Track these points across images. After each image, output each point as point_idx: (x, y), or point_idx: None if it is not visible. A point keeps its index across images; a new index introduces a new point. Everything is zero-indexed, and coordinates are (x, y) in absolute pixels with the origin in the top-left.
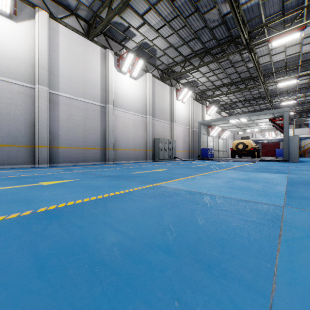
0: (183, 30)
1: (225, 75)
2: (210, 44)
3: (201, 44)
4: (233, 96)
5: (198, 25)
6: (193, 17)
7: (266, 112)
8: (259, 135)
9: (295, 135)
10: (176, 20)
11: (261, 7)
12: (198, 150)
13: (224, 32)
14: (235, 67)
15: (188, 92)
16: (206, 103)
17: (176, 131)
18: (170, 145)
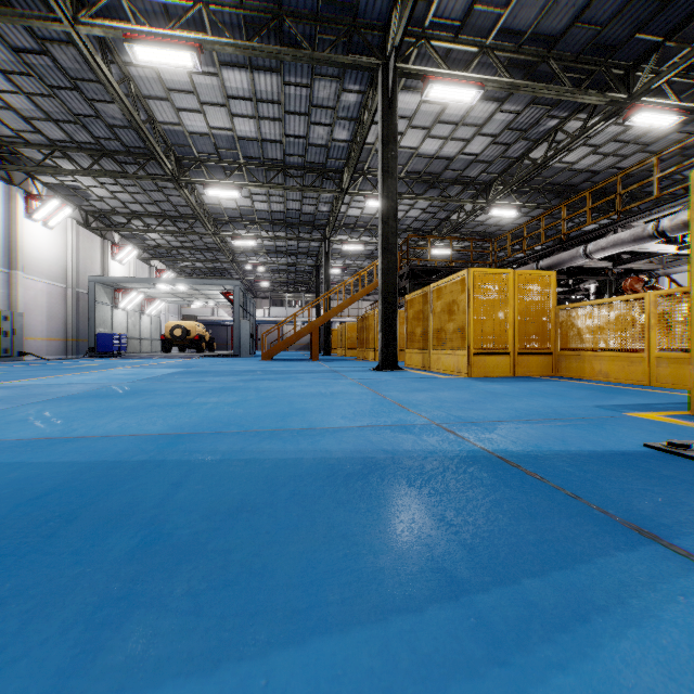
0: (46, 99)
1: (150, 199)
2: (112, 145)
3: (91, 137)
4: (172, 236)
5: (83, 108)
6: (71, 93)
7: (213, 281)
8: (224, 313)
9: (272, 317)
10: (26, 77)
11: (190, 138)
12: (89, 337)
13: (137, 140)
14: (165, 193)
15: (63, 209)
16: (112, 237)
17: (26, 291)
18: (9, 323)
